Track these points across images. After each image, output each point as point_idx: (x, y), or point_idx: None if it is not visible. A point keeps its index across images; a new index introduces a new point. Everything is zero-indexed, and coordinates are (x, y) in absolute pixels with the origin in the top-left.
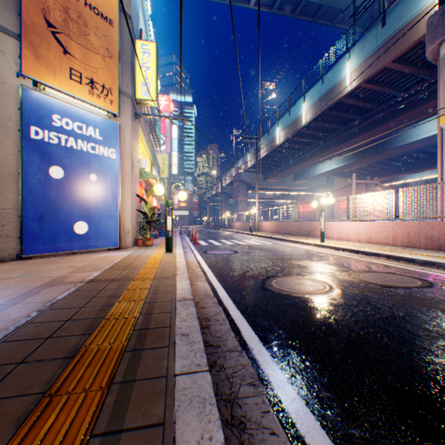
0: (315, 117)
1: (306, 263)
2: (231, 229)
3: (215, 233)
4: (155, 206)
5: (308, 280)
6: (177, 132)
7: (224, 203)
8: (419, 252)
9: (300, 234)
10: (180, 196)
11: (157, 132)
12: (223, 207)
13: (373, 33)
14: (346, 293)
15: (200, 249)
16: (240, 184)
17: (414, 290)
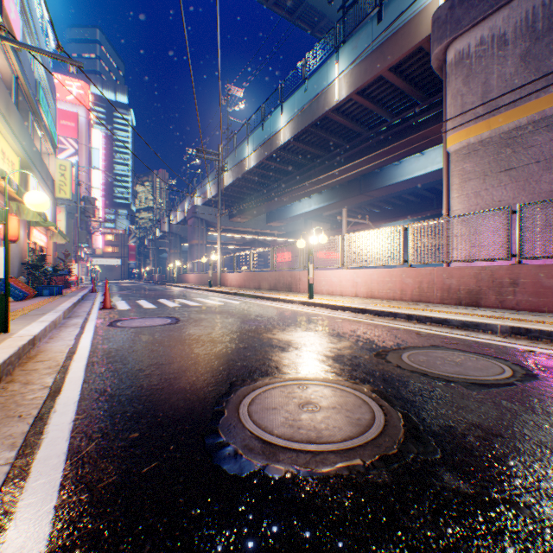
0: (296, 135)
1: (301, 338)
2: (183, 283)
3: (156, 290)
4: (36, 242)
5: (324, 387)
6: (100, 140)
7: (175, 248)
8: (439, 308)
9: (279, 289)
10: (29, 199)
11: (43, 115)
12: (173, 254)
13: (368, 29)
14: (433, 428)
15: (107, 317)
16: (198, 222)
17: (529, 390)
